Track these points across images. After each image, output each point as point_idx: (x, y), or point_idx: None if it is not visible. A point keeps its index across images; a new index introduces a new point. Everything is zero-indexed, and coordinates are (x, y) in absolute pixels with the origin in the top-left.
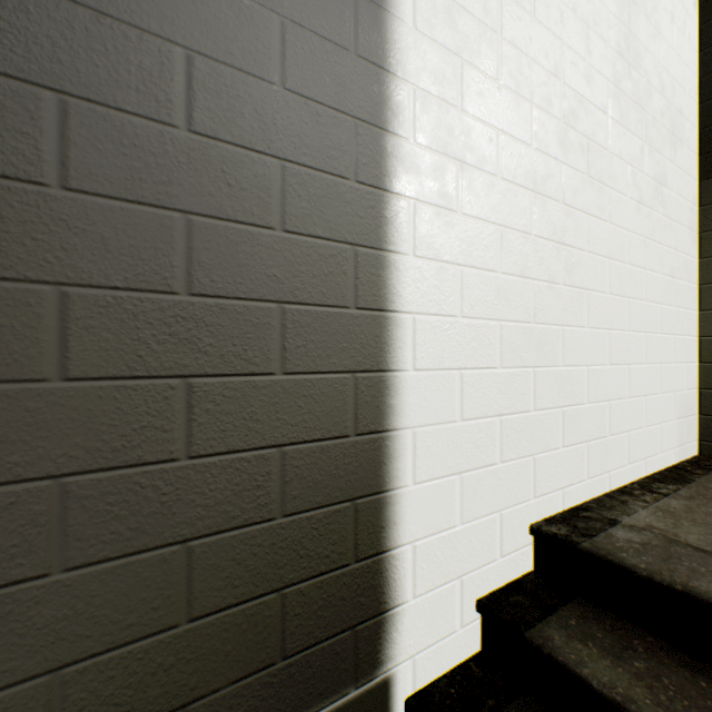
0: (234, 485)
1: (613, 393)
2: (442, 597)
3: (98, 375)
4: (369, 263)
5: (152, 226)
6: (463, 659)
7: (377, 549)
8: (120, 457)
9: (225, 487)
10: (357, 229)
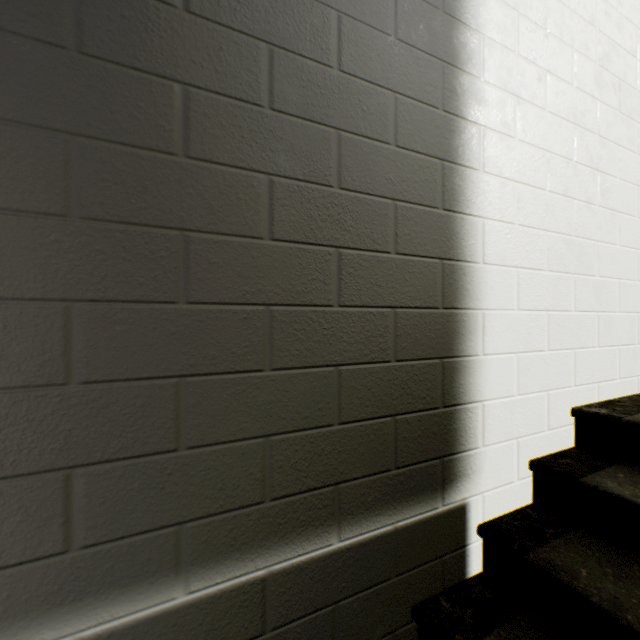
0: (365, 331)
1: None
2: (503, 452)
3: (289, 239)
4: (452, 175)
5: (318, 138)
6: (519, 506)
7: (457, 401)
8: (300, 298)
9: (360, 332)
10: (443, 148)
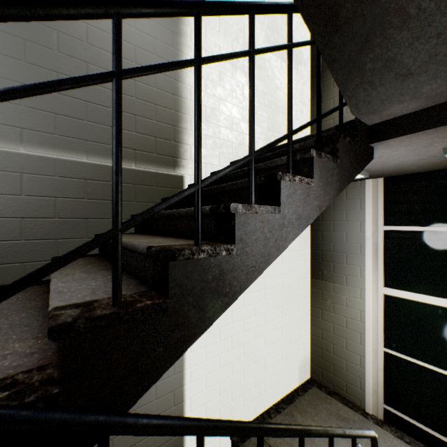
0: None
1: (266, 378)
2: None
3: None
4: (178, 392)
5: None
6: None
7: None
8: None
9: None
10: (174, 386)
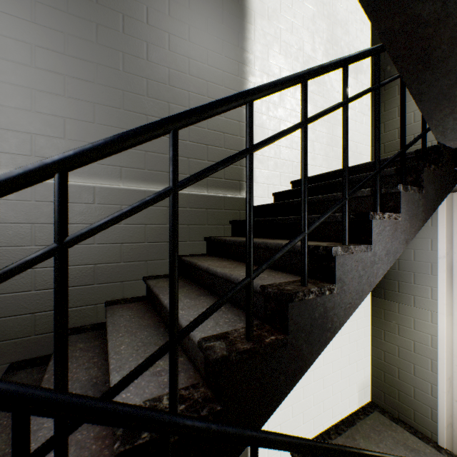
0: None
1: (325, 397)
2: None
3: None
4: None
5: None
6: None
7: None
8: None
9: None
10: None
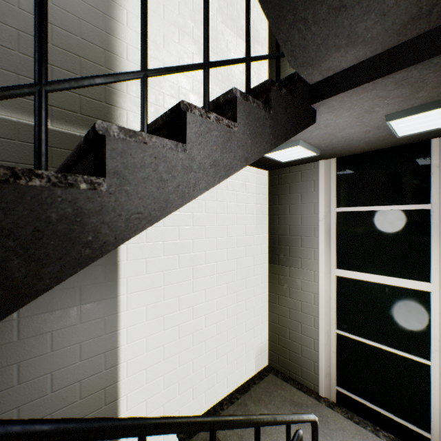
0: None
1: (219, 367)
2: None
3: None
4: (110, 389)
5: None
6: None
7: None
8: None
9: None
10: (106, 382)
